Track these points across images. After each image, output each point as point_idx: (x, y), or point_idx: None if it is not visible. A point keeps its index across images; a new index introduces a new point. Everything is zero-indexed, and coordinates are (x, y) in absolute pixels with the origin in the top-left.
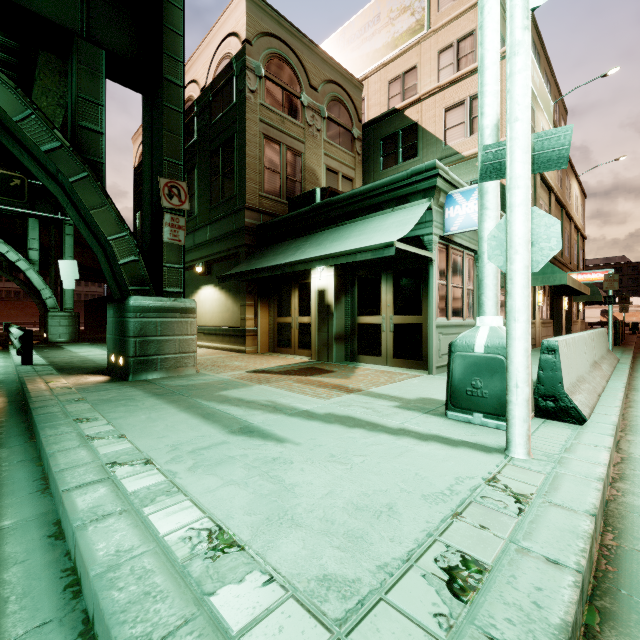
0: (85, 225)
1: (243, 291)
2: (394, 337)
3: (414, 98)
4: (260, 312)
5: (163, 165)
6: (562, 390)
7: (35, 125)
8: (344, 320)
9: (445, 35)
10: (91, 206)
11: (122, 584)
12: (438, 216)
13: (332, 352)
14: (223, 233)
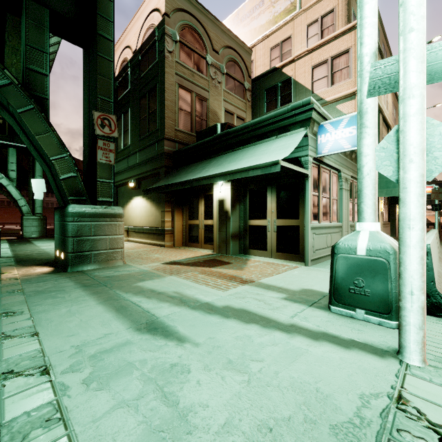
0: (34, 148)
1: (163, 201)
2: (277, 236)
3: (289, 59)
4: (176, 216)
5: (97, 102)
6: (434, 288)
7: None
8: (238, 222)
9: (312, 13)
10: (36, 132)
11: None
12: (312, 142)
13: (229, 247)
14: (148, 158)
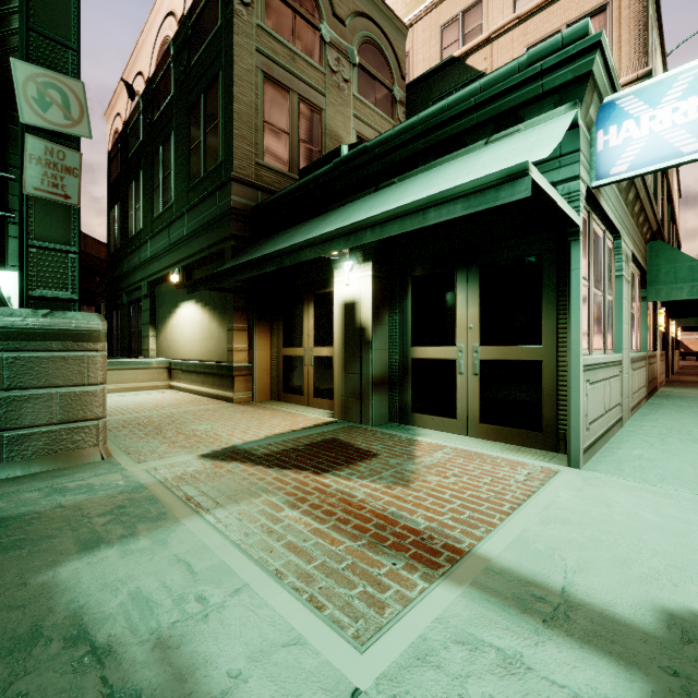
0: None
1: (230, 308)
2: (482, 385)
3: (481, 38)
4: (257, 340)
5: (28, 40)
6: None
7: None
8: (388, 353)
9: None
10: None
11: None
12: (585, 145)
13: (368, 408)
14: (204, 222)
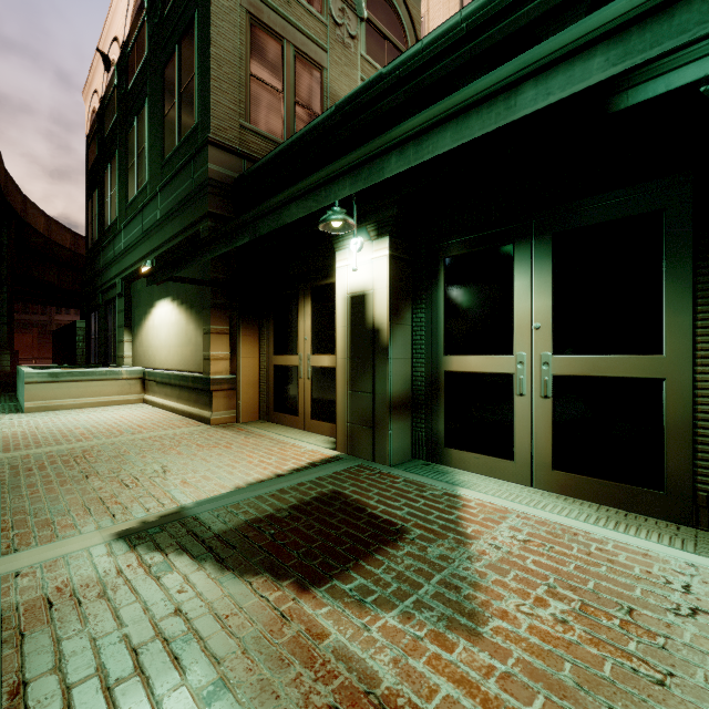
0: None
1: (207, 305)
2: (556, 413)
3: None
4: (241, 345)
5: None
6: None
7: None
8: (410, 363)
9: None
10: None
11: None
12: None
13: (383, 440)
14: (177, 201)
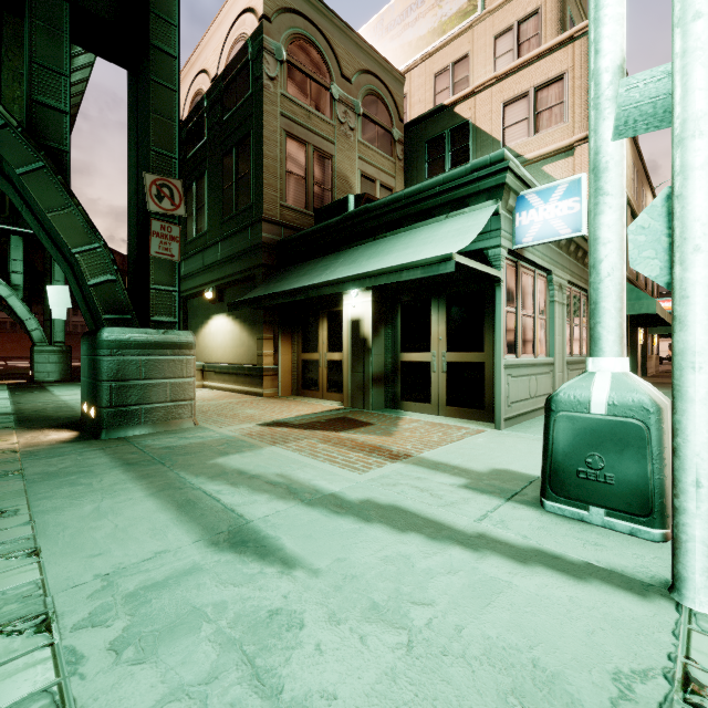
0: (45, 234)
1: (260, 321)
2: (447, 379)
3: (466, 91)
4: (281, 347)
5: (150, 157)
6: None
7: None
8: (384, 357)
9: (503, 16)
10: (49, 207)
11: None
12: (506, 223)
13: (369, 397)
14: (237, 251)
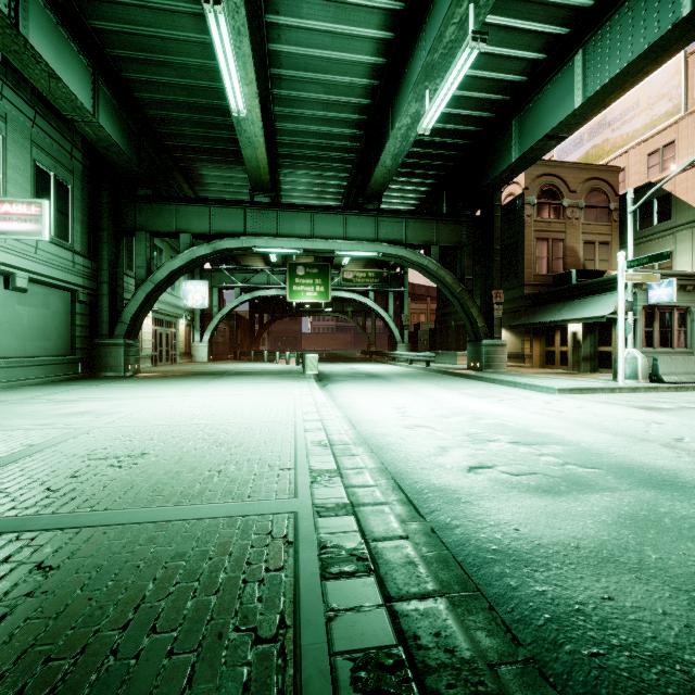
0: (464, 313)
1: (523, 332)
2: None
3: (667, 174)
4: (534, 344)
5: (493, 285)
6: (658, 373)
7: (456, 284)
8: (589, 349)
9: None
10: (470, 308)
11: (528, 383)
12: (642, 296)
13: (580, 366)
14: (509, 298)
